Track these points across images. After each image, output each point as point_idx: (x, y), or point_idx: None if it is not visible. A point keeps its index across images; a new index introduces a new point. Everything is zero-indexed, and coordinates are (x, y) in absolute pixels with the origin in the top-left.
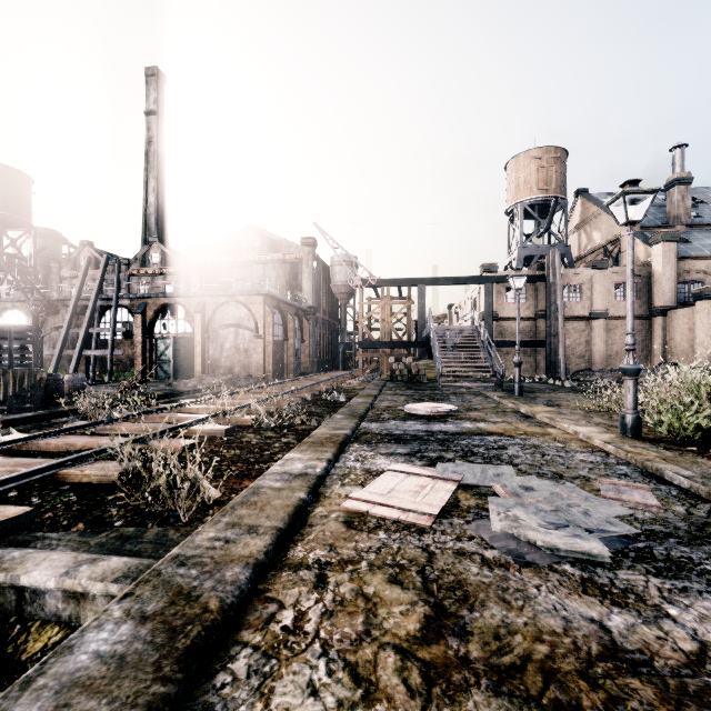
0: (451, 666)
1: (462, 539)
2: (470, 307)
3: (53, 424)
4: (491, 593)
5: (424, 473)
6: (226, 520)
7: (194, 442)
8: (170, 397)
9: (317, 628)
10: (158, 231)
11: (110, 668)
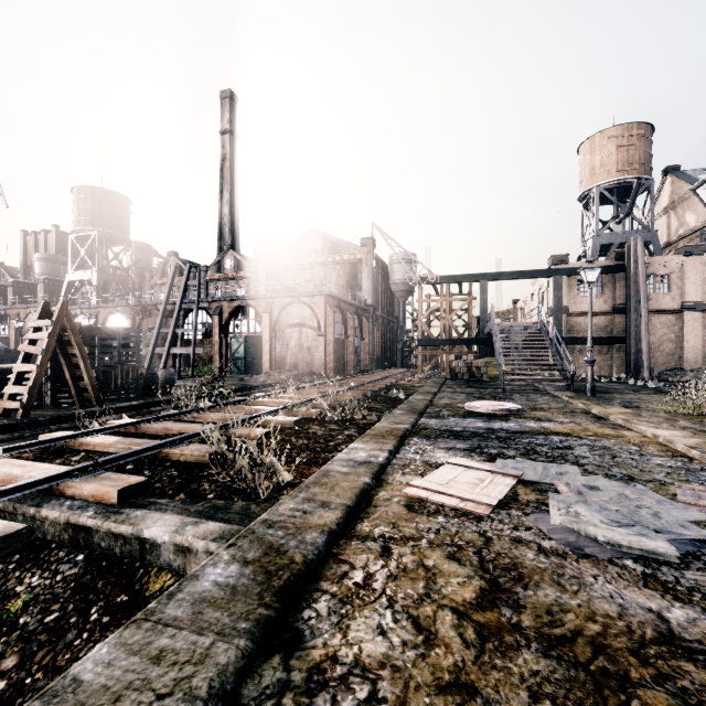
0: (504, 629)
1: (520, 528)
2: (537, 301)
3: (152, 412)
4: (546, 577)
5: (483, 468)
6: (302, 495)
7: (268, 431)
8: (243, 390)
9: (383, 586)
10: (231, 239)
11: (226, 593)
